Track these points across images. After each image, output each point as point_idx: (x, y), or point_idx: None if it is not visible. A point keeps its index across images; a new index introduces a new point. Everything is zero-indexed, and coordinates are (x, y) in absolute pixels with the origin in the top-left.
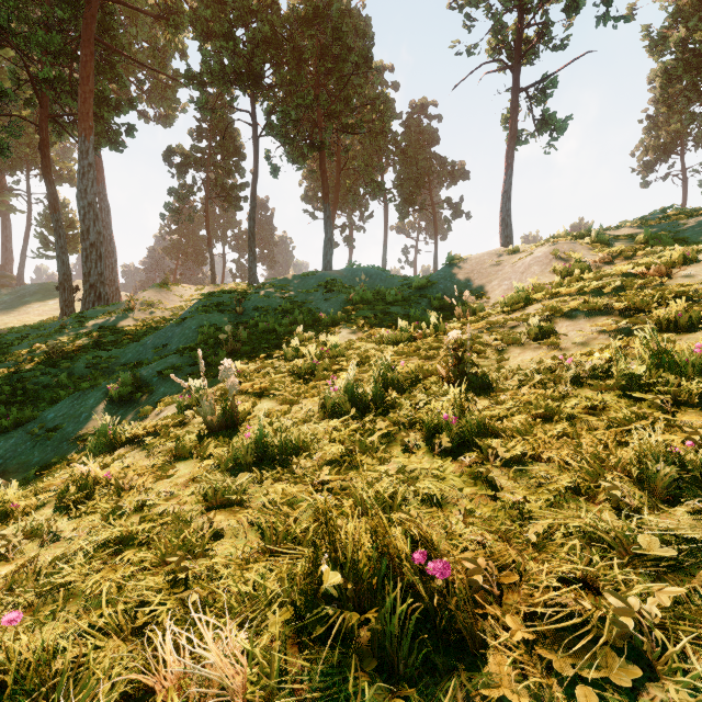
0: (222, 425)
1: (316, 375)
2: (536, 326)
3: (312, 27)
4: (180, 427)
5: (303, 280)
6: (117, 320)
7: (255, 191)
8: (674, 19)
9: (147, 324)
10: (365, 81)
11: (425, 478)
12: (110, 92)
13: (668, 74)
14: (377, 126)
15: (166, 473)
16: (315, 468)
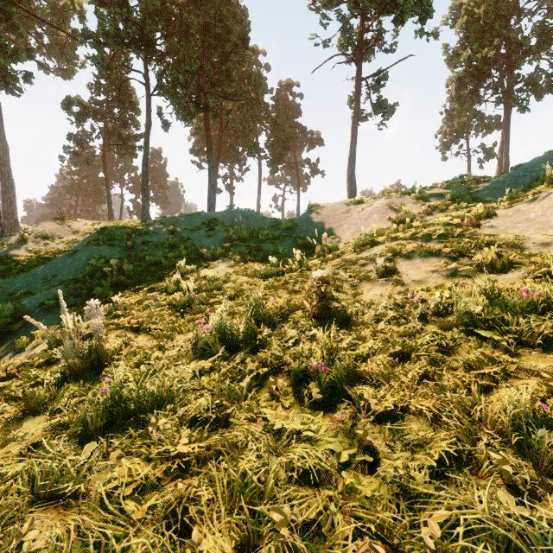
0: (87, 368)
1: (193, 309)
2: (383, 265)
3: (197, 7)
4: (46, 367)
5: (189, 219)
6: (9, 251)
7: (147, 141)
8: (463, 42)
9: (40, 254)
10: (243, 60)
11: (296, 445)
12: (5, 40)
13: (460, 80)
14: (253, 97)
15: (4, 437)
16: (176, 431)
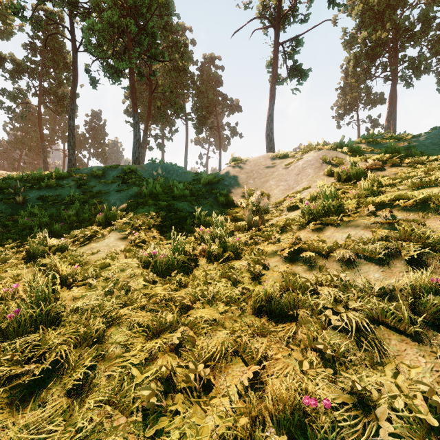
0: None
1: None
2: (428, 283)
3: None
4: None
5: (105, 171)
6: None
7: (74, 96)
8: (359, 26)
9: None
10: (170, 28)
11: None
12: None
13: (356, 59)
14: (180, 65)
15: None
16: None
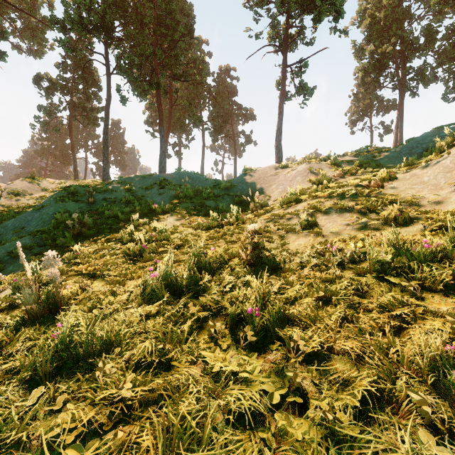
0: (44, 312)
1: (144, 257)
2: (306, 219)
3: (150, 1)
4: (8, 311)
5: (143, 179)
6: None
7: (108, 113)
8: (367, 39)
9: (12, 209)
10: (189, 47)
11: (232, 388)
12: None
13: (365, 70)
14: (198, 79)
15: None
16: (122, 375)
